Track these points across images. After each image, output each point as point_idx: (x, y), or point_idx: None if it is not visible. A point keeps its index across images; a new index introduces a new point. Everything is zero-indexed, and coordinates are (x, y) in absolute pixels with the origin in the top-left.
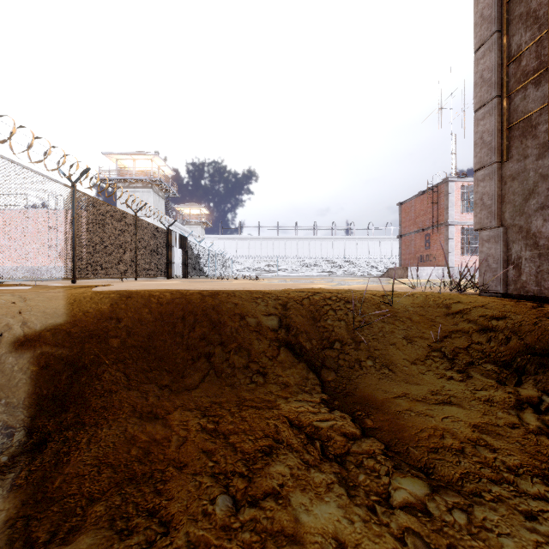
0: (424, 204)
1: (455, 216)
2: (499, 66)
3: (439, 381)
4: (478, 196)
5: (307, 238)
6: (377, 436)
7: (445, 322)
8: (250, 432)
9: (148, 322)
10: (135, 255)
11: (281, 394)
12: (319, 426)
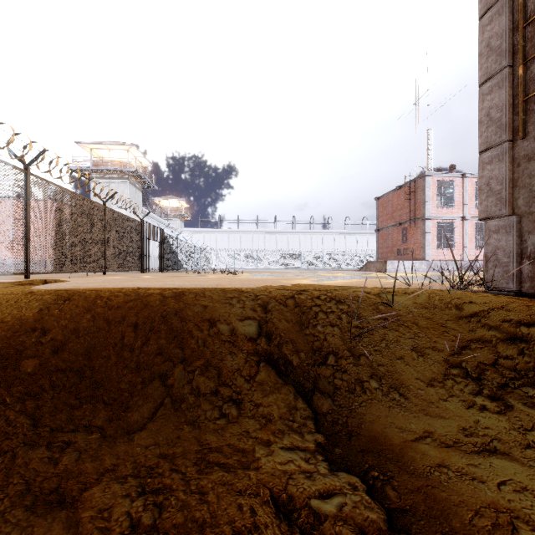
0: (401, 199)
1: (431, 210)
2: (511, 31)
3: (470, 412)
4: (483, 180)
5: (286, 232)
6: (412, 530)
7: (459, 327)
8: (210, 531)
9: (88, 333)
10: (104, 247)
11: (261, 436)
12: (321, 512)
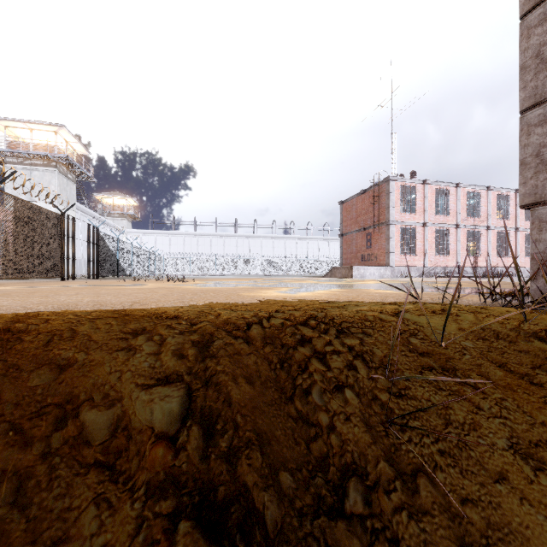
0: (365, 203)
1: (395, 216)
2: None
3: None
4: (529, 150)
5: (247, 236)
6: None
7: None
8: None
9: None
10: None
11: None
12: None
